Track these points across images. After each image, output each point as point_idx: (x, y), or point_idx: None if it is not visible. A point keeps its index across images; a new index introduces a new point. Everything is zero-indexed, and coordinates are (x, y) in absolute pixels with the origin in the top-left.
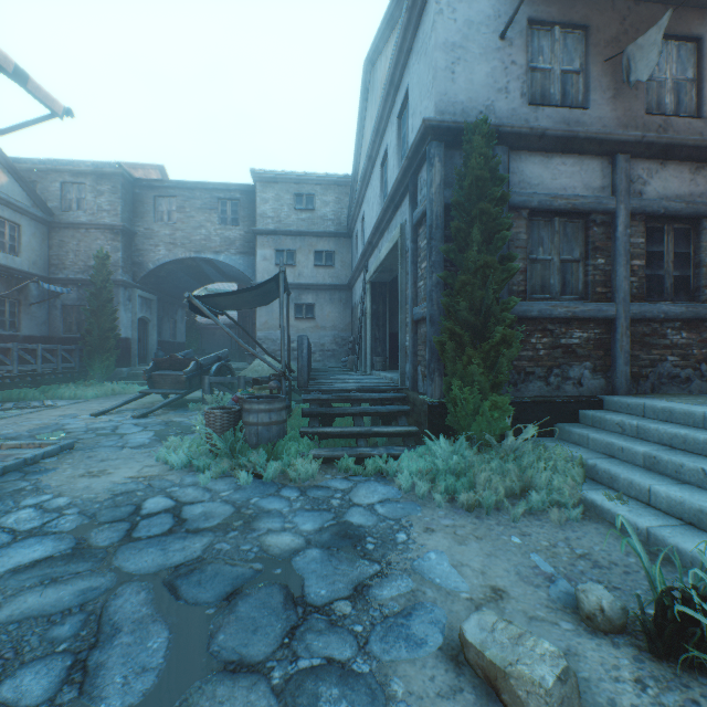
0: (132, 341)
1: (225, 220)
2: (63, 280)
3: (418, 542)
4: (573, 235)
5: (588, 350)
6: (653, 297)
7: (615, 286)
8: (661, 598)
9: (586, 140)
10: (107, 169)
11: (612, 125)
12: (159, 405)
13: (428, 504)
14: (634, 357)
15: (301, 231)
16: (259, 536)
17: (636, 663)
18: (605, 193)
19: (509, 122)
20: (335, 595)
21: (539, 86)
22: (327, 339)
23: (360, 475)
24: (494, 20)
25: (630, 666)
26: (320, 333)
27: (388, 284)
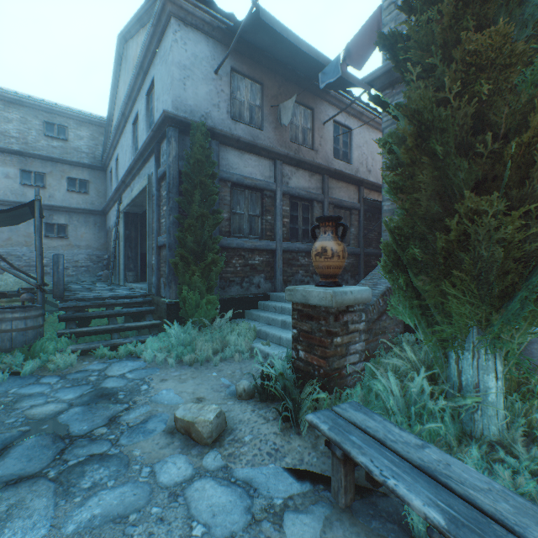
0: None
1: None
2: None
3: (156, 388)
4: (256, 201)
5: (263, 267)
6: (294, 239)
7: (276, 232)
8: (262, 374)
9: (261, 149)
10: None
11: (275, 143)
12: None
13: (165, 367)
14: (285, 271)
15: (52, 157)
16: (23, 411)
17: (254, 406)
18: (272, 180)
19: (220, 126)
20: (95, 427)
21: (238, 109)
22: (82, 256)
23: (114, 358)
24: (211, 60)
25: (251, 408)
26: (74, 250)
27: (140, 215)
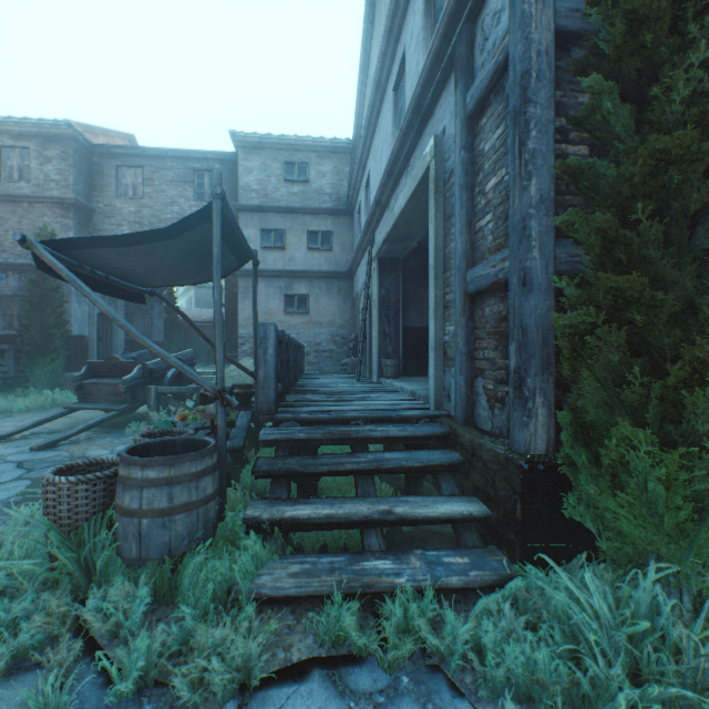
0: (88, 340)
1: (202, 195)
2: (0, 264)
3: None
4: None
5: None
6: None
7: None
8: None
9: None
10: (55, 130)
11: None
12: (79, 429)
13: None
14: None
15: (291, 207)
16: None
17: None
18: None
19: None
20: None
21: None
22: (323, 337)
23: (372, 658)
24: None
25: None
26: (315, 329)
27: (401, 262)
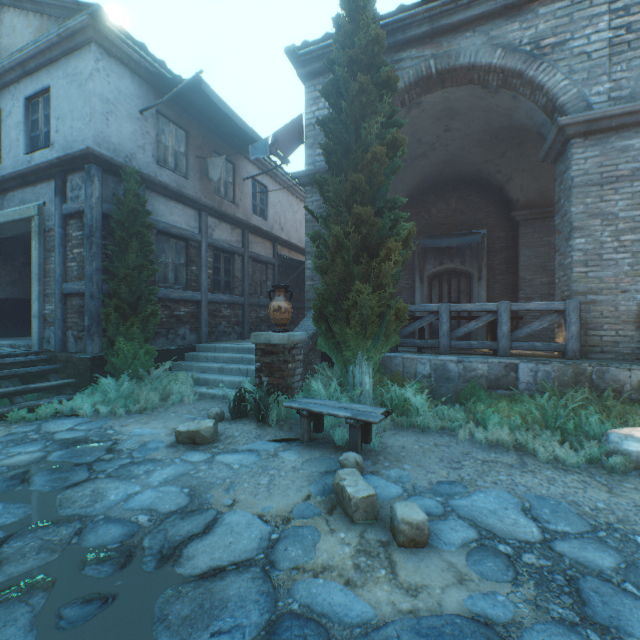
0: None
1: None
2: None
3: (123, 431)
4: (181, 251)
5: (189, 319)
6: (217, 291)
7: (202, 283)
8: (236, 398)
9: (188, 199)
10: None
11: (200, 194)
12: None
13: (112, 418)
14: (210, 322)
15: None
16: None
17: (230, 422)
18: (197, 231)
19: (146, 170)
20: (99, 456)
21: (163, 154)
22: None
23: (36, 421)
24: (137, 98)
25: (228, 423)
26: None
27: None
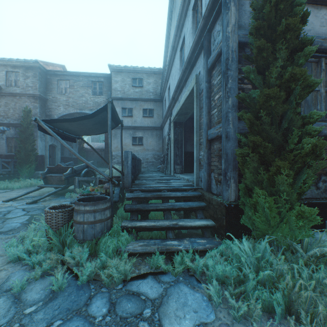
0: (45, 157)
1: (95, 92)
2: (6, 123)
3: None
4: None
5: None
6: None
7: None
8: None
9: None
10: (31, 64)
11: None
12: (46, 195)
13: None
14: None
15: (135, 98)
16: None
17: None
18: None
19: None
20: None
21: None
22: (149, 156)
23: (169, 272)
24: None
25: None
26: (146, 152)
27: (183, 123)
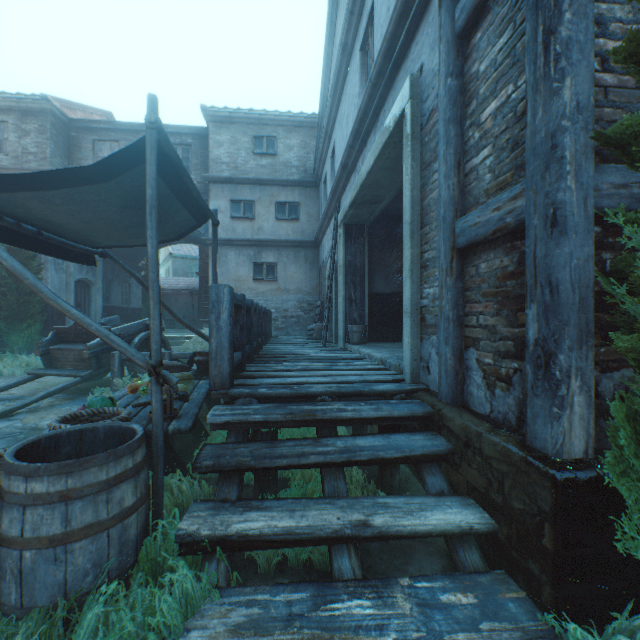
0: None
1: None
2: None
3: None
4: None
5: None
6: None
7: None
8: None
9: None
10: (33, 104)
11: None
12: (38, 396)
13: None
14: None
15: (260, 179)
16: None
17: None
18: None
19: None
20: None
21: None
22: (291, 304)
23: None
24: None
25: None
26: (283, 296)
27: (367, 227)
